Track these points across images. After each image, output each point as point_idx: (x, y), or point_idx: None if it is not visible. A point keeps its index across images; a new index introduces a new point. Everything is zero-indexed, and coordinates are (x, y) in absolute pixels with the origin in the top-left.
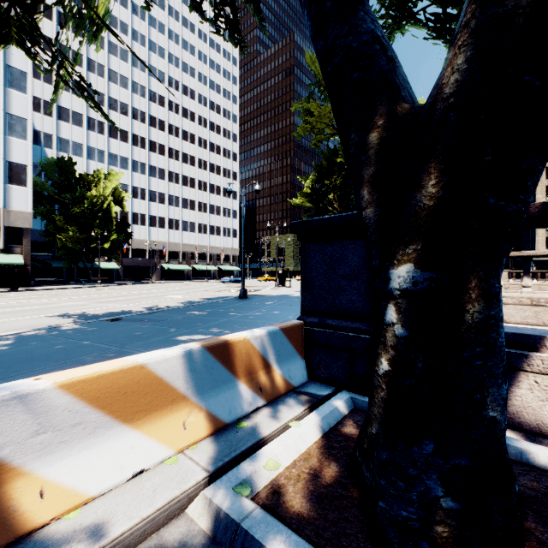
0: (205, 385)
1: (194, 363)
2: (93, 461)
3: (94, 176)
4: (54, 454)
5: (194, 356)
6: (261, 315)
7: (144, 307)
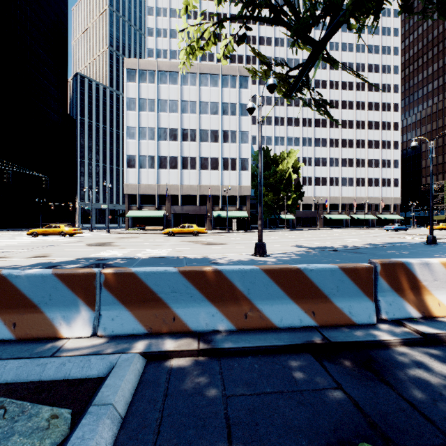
0: None
1: None
2: None
3: (280, 156)
4: (439, 291)
5: None
6: None
7: (339, 245)
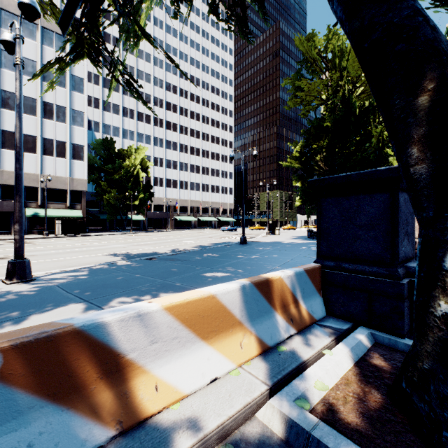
0: (253, 314)
1: (246, 296)
2: (185, 367)
3: (128, 151)
4: (162, 359)
5: (246, 290)
6: (263, 258)
7: (168, 250)
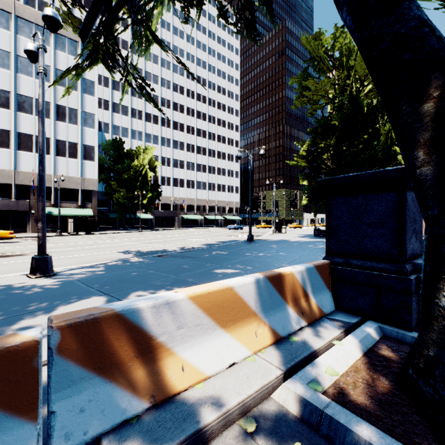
0: (267, 306)
1: (260, 289)
2: (207, 352)
3: (136, 151)
4: (187, 343)
5: (260, 283)
6: (271, 256)
7: (177, 247)
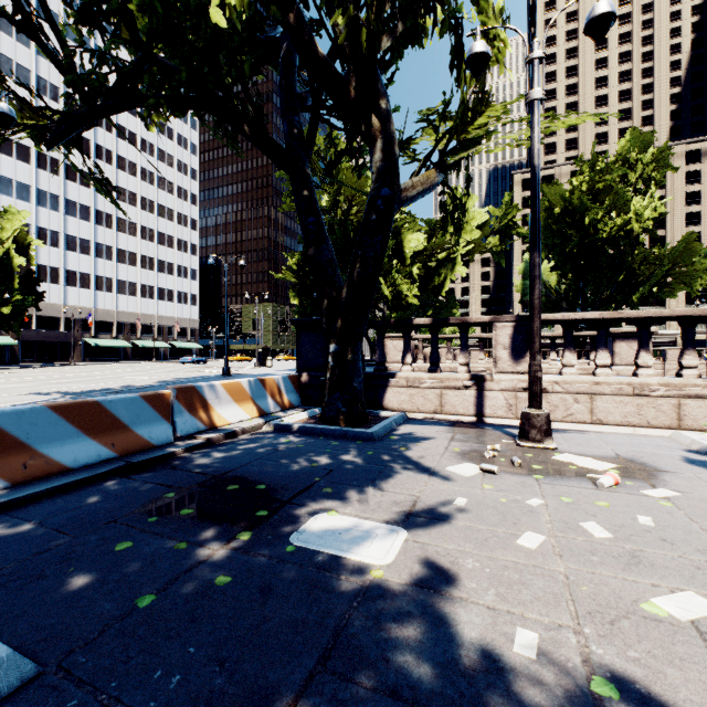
0: (259, 396)
1: (255, 385)
2: (229, 413)
3: None
4: (220, 407)
5: (255, 382)
6: None
7: (120, 386)
